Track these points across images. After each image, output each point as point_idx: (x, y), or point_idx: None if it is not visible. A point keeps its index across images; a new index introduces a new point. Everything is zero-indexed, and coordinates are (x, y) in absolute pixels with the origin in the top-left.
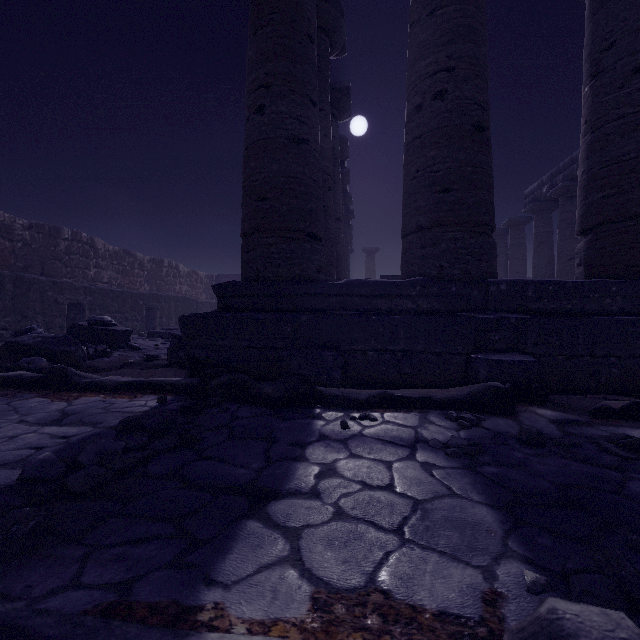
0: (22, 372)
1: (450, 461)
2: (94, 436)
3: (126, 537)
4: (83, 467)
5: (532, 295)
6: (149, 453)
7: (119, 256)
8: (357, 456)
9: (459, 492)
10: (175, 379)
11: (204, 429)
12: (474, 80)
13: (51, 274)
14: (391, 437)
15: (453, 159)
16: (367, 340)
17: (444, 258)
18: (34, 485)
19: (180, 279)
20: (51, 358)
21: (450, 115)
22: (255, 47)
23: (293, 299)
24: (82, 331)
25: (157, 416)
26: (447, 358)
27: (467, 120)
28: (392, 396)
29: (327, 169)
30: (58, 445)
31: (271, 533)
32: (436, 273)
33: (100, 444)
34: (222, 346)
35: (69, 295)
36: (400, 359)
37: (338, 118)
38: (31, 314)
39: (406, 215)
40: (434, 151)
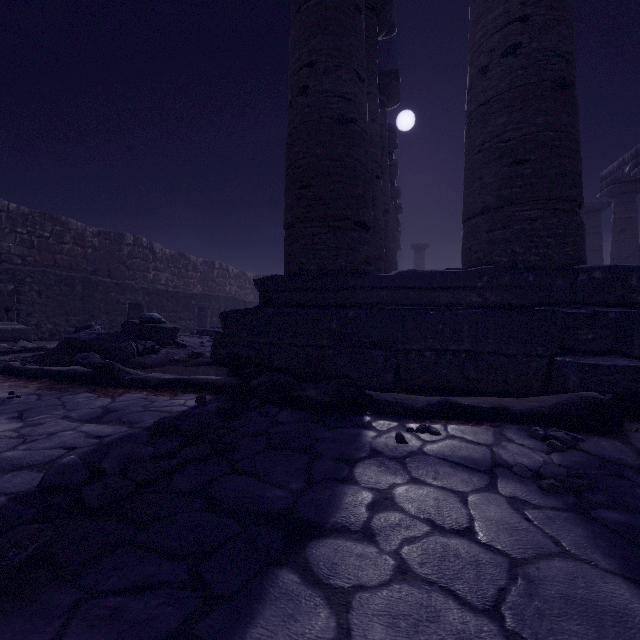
0: (76, 367)
1: (547, 498)
2: (127, 437)
3: (129, 580)
4: (106, 475)
5: (637, 284)
6: (177, 462)
7: (175, 259)
8: (419, 481)
9: (573, 550)
10: (215, 378)
11: (240, 435)
12: (556, 27)
13: (116, 277)
14: (460, 457)
15: (529, 124)
16: (424, 338)
17: (518, 242)
18: (52, 494)
19: (230, 280)
20: (104, 354)
21: (525, 72)
22: (298, 25)
23: (339, 293)
24: (134, 328)
25: (194, 417)
26: (523, 361)
27: (547, 76)
28: (457, 405)
29: (375, 156)
30: (90, 446)
31: (310, 595)
32: (507, 260)
33: (126, 449)
34: (263, 344)
35: (129, 296)
36: (464, 361)
37: (386, 105)
38: (97, 313)
39: (468, 195)
40: (504, 117)
